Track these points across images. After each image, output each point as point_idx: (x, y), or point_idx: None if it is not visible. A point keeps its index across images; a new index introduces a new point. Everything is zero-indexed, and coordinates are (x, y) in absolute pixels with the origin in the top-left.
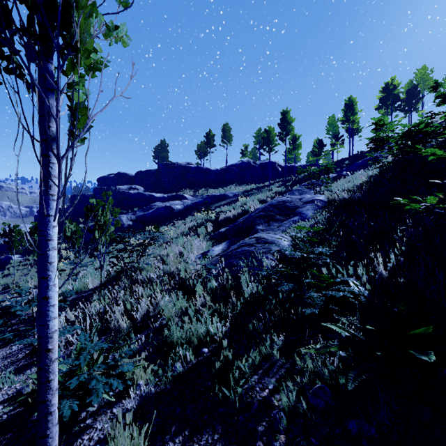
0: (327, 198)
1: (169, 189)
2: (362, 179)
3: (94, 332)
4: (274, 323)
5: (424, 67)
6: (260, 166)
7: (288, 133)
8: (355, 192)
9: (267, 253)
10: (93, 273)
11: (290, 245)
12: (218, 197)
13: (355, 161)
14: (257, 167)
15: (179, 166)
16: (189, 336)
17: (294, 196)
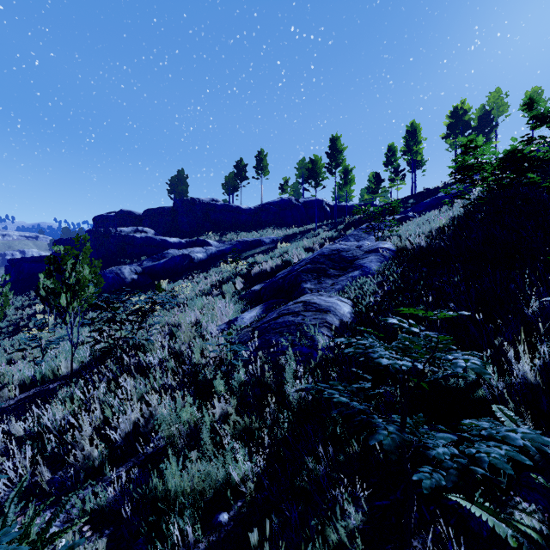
0: (395, 247)
1: (188, 232)
2: (441, 221)
3: (12, 496)
4: (343, 463)
5: (497, 89)
6: (304, 204)
7: (339, 164)
8: (433, 239)
9: (321, 326)
10: (69, 352)
11: (352, 313)
12: (251, 243)
13: (421, 200)
14: (300, 206)
15: (201, 203)
16: (196, 483)
17: (349, 243)
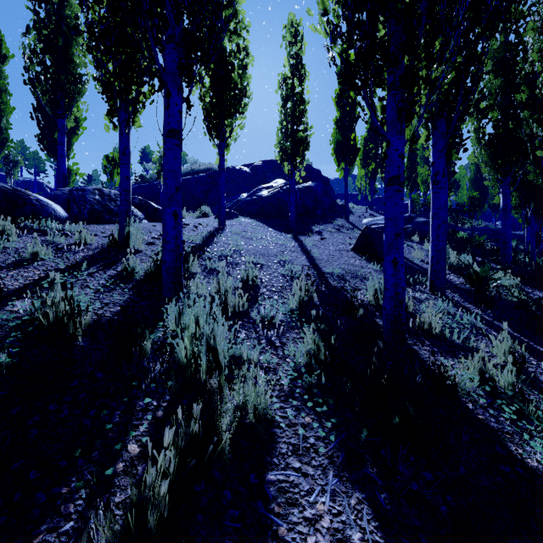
0: None
1: None
2: None
3: None
4: None
5: None
6: (24, 183)
7: None
8: None
9: None
10: None
11: None
12: None
13: None
14: (20, 183)
15: None
16: None
17: None
